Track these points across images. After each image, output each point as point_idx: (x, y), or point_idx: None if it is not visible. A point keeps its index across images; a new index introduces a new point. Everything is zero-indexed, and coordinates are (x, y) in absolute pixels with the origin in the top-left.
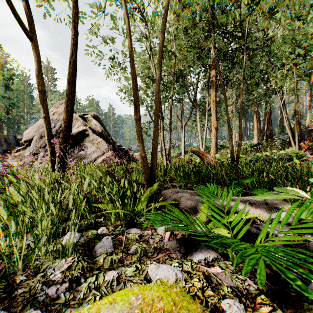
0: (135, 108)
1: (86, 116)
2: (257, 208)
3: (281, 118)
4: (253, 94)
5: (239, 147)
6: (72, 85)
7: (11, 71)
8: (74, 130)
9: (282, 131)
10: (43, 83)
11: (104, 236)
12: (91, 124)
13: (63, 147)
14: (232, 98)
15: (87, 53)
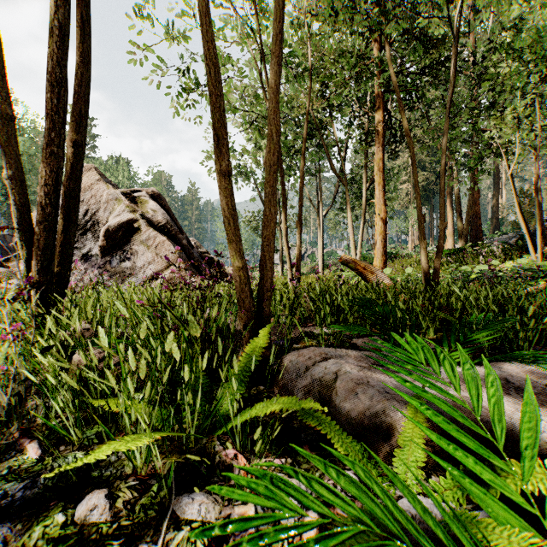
0: (218, 146)
1: (137, 194)
2: (546, 405)
3: (496, 204)
4: (453, 156)
5: (440, 254)
6: (62, 91)
7: None
8: (112, 220)
9: (496, 228)
10: (9, 99)
11: (85, 545)
12: (146, 209)
13: (46, 247)
14: (407, 169)
15: (132, 60)
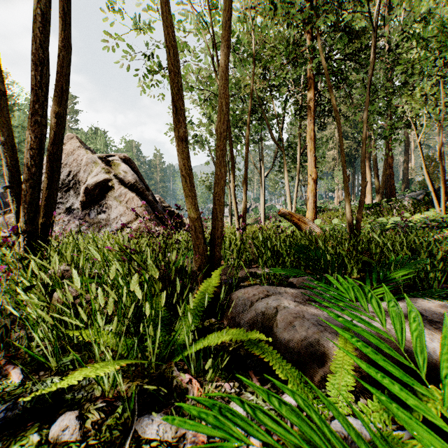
0: (176, 116)
1: (112, 159)
2: None
3: (406, 167)
4: (371, 127)
5: (362, 207)
6: (45, 70)
7: (10, 99)
8: (90, 180)
9: (407, 186)
10: (2, 77)
11: None
12: (118, 170)
13: (31, 201)
14: (334, 138)
15: (106, 47)
